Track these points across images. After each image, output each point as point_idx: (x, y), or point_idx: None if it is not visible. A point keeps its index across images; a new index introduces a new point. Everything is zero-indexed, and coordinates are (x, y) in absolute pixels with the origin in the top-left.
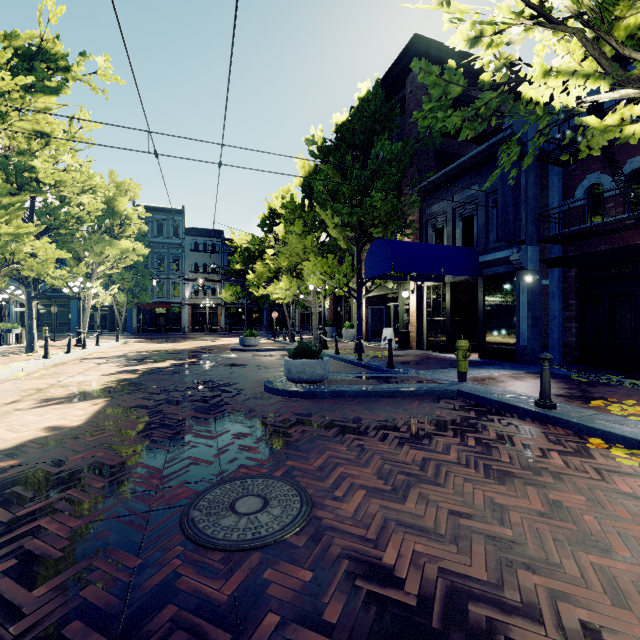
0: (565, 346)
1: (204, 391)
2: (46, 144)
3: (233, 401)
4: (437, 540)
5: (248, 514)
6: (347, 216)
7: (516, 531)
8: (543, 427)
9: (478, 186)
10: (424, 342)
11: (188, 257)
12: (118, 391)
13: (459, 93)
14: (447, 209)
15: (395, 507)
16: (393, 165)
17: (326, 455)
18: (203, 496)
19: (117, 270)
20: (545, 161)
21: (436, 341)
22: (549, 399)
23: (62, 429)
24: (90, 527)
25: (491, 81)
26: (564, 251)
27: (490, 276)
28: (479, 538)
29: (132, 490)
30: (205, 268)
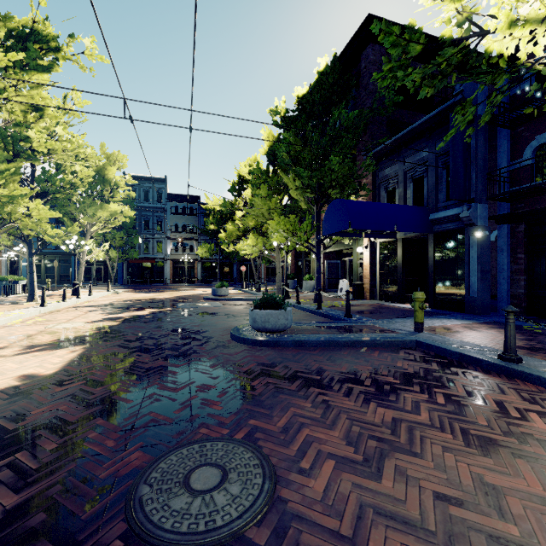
0: (513, 297)
1: (175, 339)
2: (40, 117)
3: (201, 349)
4: (427, 540)
5: (203, 492)
6: (307, 179)
7: (522, 528)
8: (511, 382)
9: (428, 150)
10: (377, 293)
11: (170, 219)
12: (98, 338)
13: (419, 51)
14: (399, 172)
15: (370, 486)
16: (350, 131)
17: (290, 413)
18: (157, 465)
19: (107, 230)
20: (494, 124)
21: (388, 292)
22: (514, 352)
23: (35, 378)
24: (25, 506)
25: (453, 37)
26: (512, 208)
27: (440, 232)
28: (479, 539)
29: (83, 454)
30: (184, 228)
